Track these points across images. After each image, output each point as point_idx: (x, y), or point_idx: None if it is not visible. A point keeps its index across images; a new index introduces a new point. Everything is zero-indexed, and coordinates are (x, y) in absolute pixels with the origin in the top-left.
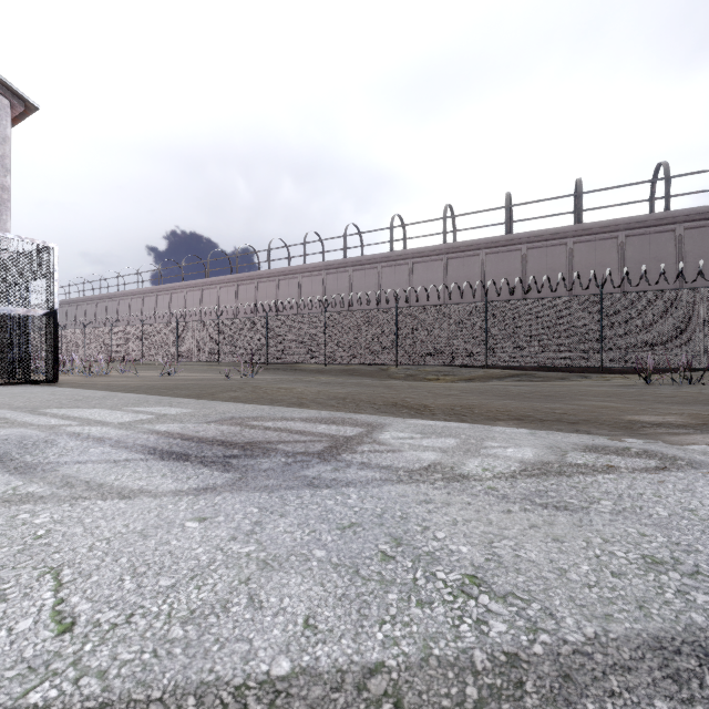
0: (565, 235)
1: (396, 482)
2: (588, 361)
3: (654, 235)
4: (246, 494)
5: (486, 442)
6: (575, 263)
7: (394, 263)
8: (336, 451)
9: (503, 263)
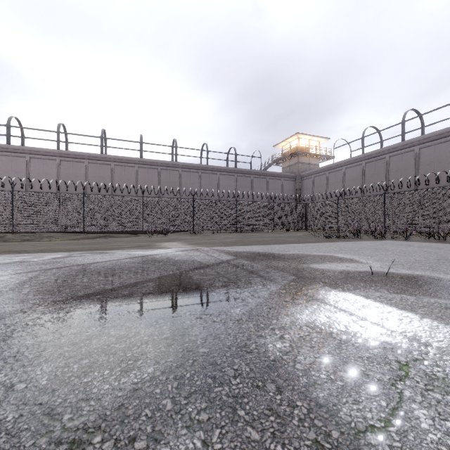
0: (134, 162)
1: None
2: (138, 228)
3: (171, 171)
4: None
5: (46, 255)
6: (139, 177)
7: (12, 154)
8: None
9: (100, 170)
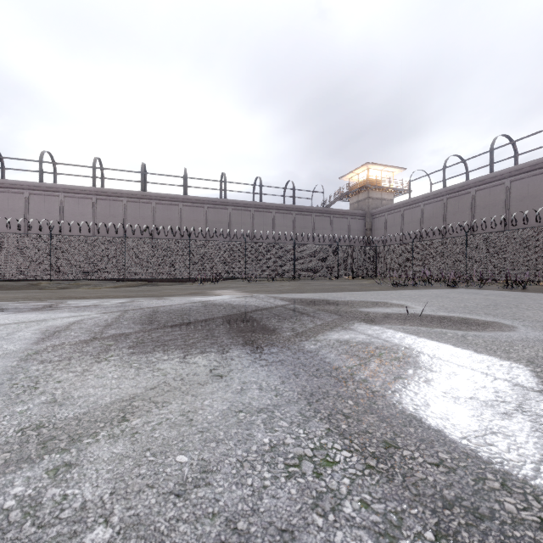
0: (178, 200)
1: (79, 307)
2: (184, 275)
3: (220, 209)
4: (28, 312)
5: (111, 301)
6: (183, 217)
7: (44, 192)
8: (50, 306)
9: (140, 210)
